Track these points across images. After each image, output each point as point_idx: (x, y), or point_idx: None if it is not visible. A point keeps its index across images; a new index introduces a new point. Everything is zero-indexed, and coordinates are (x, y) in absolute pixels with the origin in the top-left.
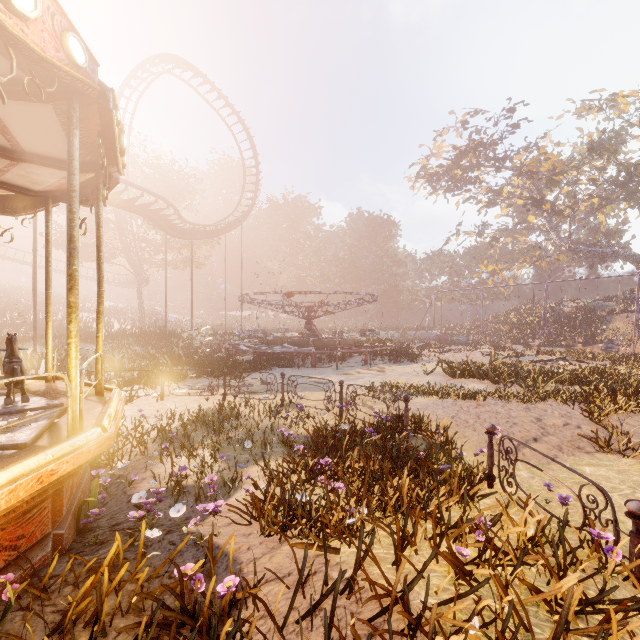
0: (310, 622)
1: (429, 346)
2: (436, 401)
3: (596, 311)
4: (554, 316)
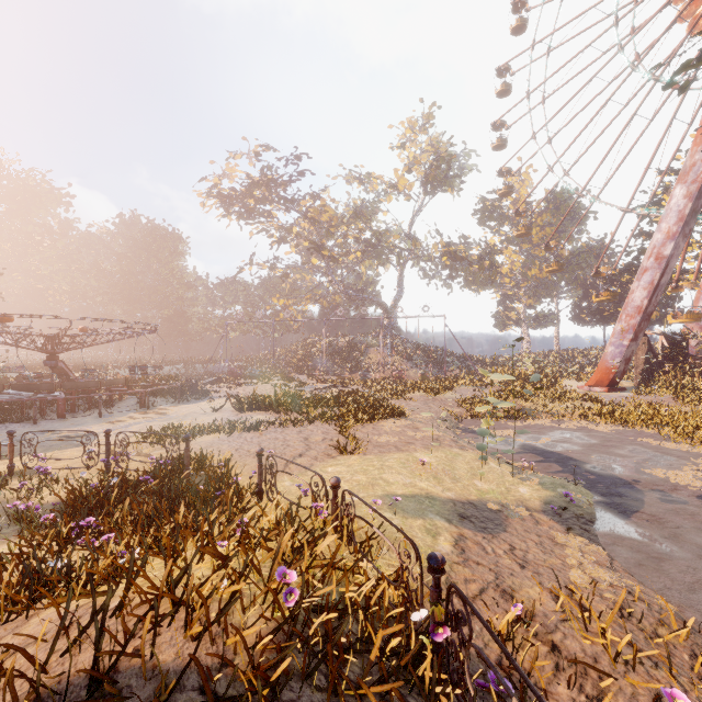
0: (77, 650)
1: (221, 381)
2: (222, 437)
3: (359, 345)
4: (331, 349)
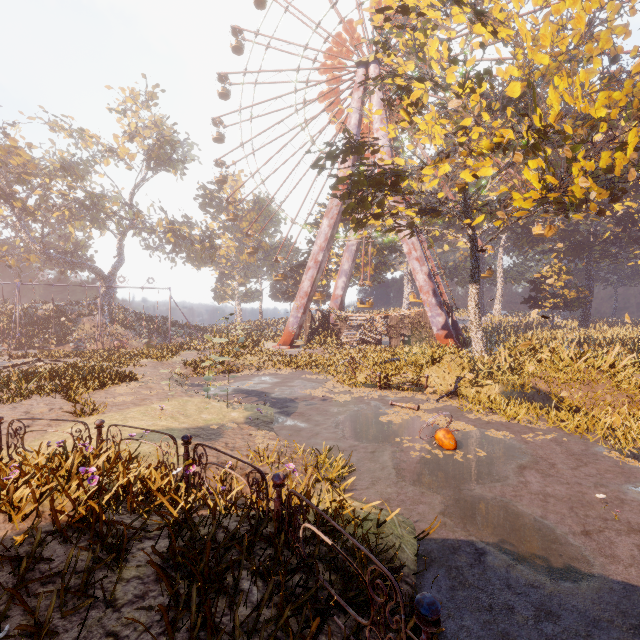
0: None
1: None
2: None
3: (68, 314)
4: (26, 318)
